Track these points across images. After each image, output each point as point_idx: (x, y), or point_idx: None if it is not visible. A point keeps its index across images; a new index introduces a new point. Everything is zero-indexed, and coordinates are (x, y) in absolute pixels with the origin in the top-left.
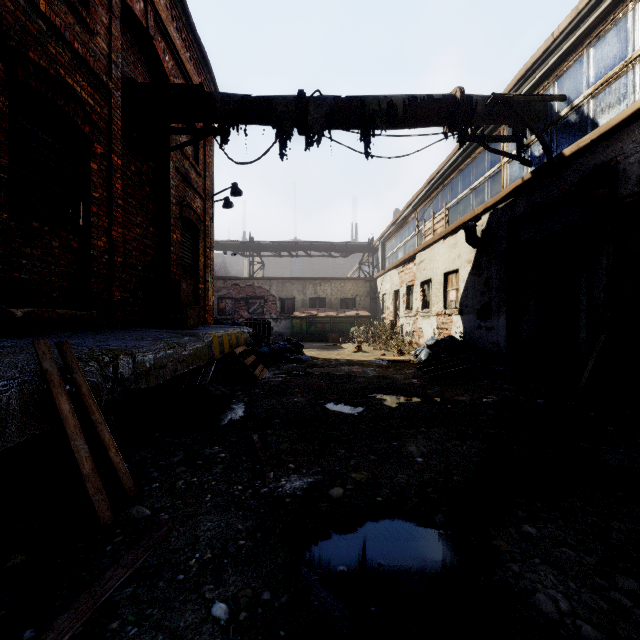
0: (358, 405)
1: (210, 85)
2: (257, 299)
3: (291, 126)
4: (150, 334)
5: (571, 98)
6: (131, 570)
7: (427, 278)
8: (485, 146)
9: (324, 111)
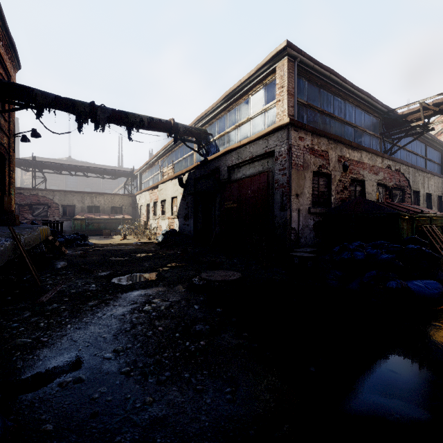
0: (125, 257)
1: (14, 59)
2: (41, 205)
3: (87, 119)
4: (3, 228)
5: (213, 136)
6: (61, 287)
7: (164, 199)
8: (185, 144)
9: (106, 115)
